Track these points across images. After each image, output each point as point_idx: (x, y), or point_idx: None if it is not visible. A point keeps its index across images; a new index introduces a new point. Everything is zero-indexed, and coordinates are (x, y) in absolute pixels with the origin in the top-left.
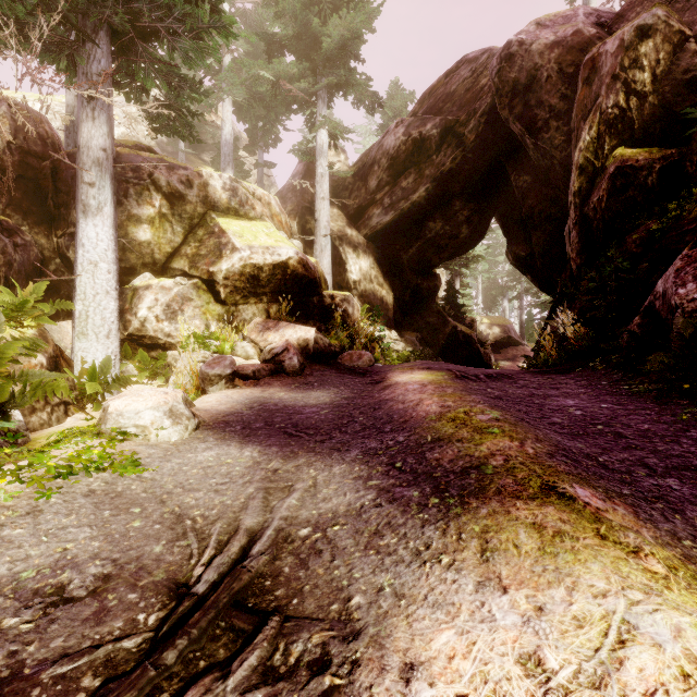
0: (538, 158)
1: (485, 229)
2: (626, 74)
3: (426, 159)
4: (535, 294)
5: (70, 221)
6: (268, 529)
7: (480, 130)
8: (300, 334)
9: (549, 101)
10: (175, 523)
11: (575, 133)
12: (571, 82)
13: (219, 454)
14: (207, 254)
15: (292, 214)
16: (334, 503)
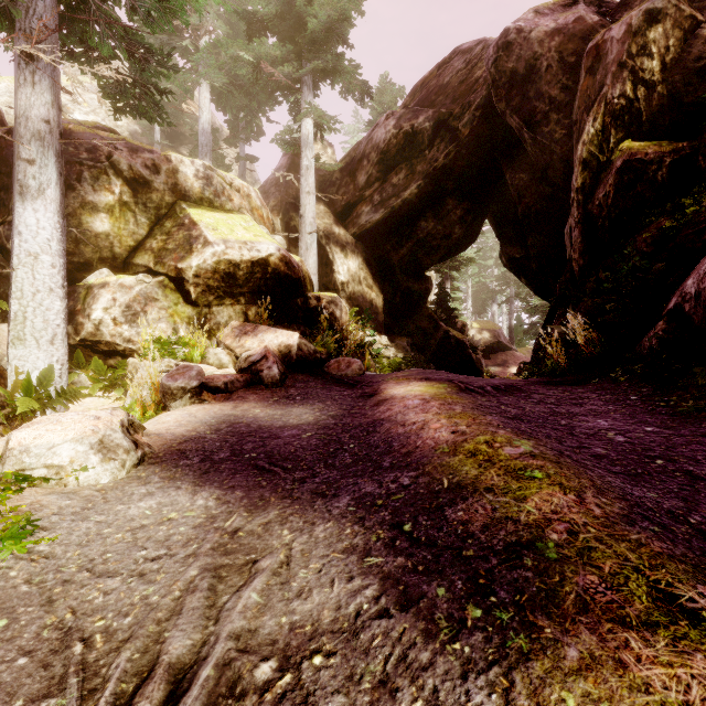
0: (536, 154)
1: (478, 230)
2: (634, 62)
3: (418, 154)
4: (524, 299)
5: (11, 207)
6: (205, 665)
7: (475, 124)
8: (281, 340)
9: (549, 93)
10: (56, 650)
11: (577, 126)
12: (572, 72)
13: (161, 504)
14: (175, 248)
15: (275, 209)
16: (315, 602)
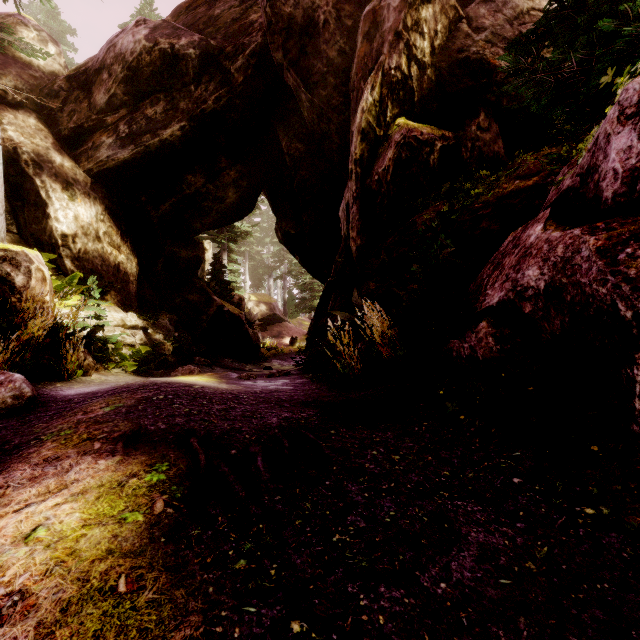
0: (313, 121)
1: (254, 200)
2: (409, 35)
3: (181, 86)
4: (296, 276)
5: None
6: None
7: (250, 73)
8: None
9: (327, 52)
10: None
11: (355, 94)
12: (349, 36)
13: None
14: None
15: None
16: None
